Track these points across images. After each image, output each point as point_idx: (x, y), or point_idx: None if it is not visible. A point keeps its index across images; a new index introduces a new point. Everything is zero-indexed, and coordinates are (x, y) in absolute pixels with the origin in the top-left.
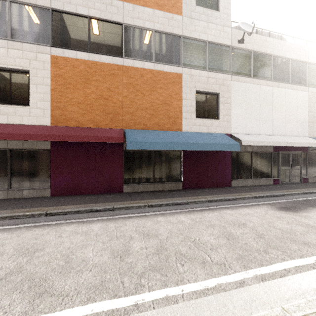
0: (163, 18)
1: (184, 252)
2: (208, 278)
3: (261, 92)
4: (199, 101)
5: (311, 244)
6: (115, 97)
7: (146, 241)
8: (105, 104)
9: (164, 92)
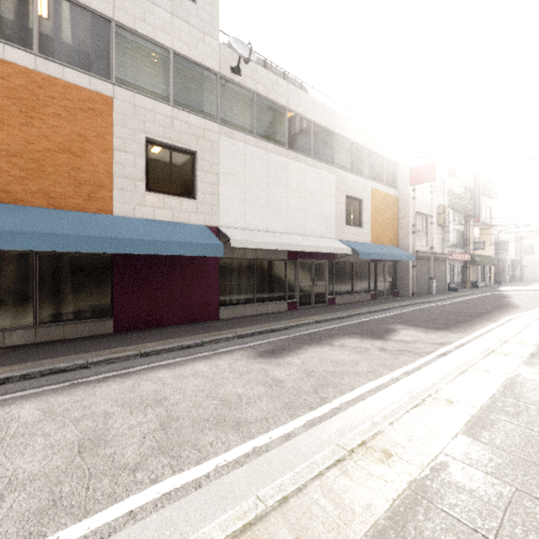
0: None
1: None
2: None
3: (270, 163)
4: (155, 161)
5: (246, 422)
6: None
7: None
8: None
9: (65, 126)
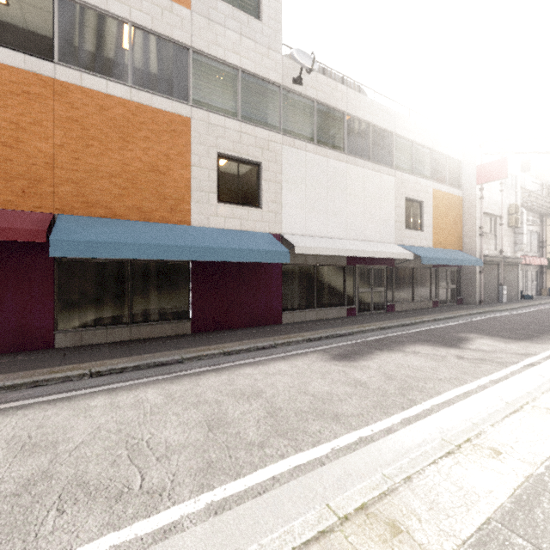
0: (151, 4)
1: (94, 475)
2: (100, 535)
3: (329, 170)
4: (225, 174)
5: (344, 416)
6: (33, 143)
7: (16, 463)
8: (7, 156)
9: (153, 148)
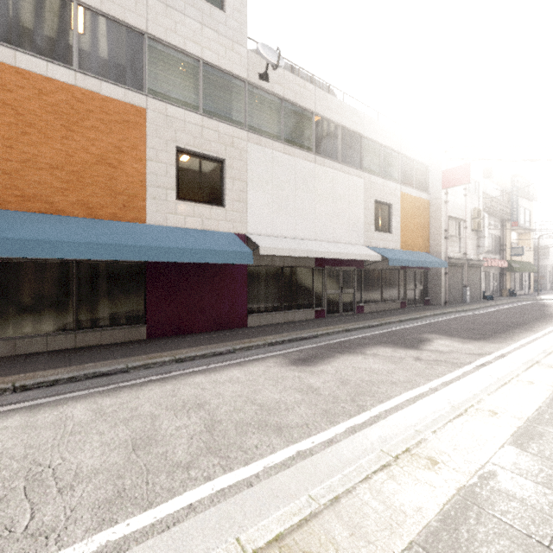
0: None
1: None
2: None
3: (297, 169)
4: (185, 170)
5: (287, 427)
6: None
7: None
8: None
9: (102, 139)
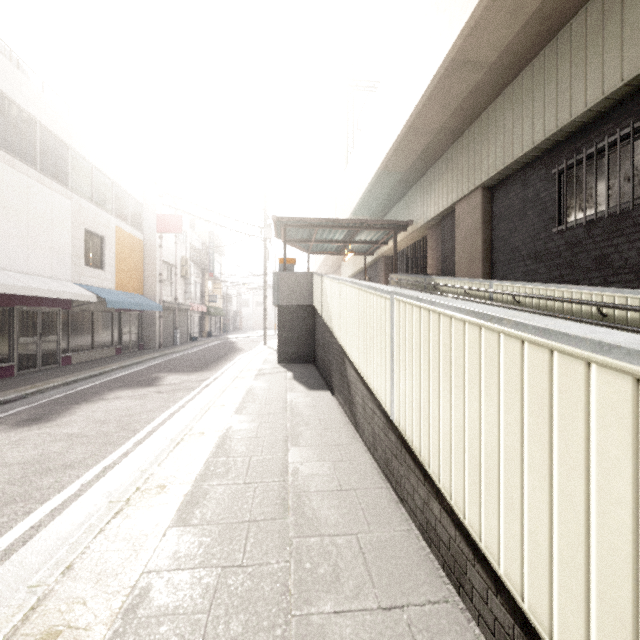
0: None
1: None
2: None
3: None
4: None
5: (76, 462)
6: None
7: None
8: None
9: None
